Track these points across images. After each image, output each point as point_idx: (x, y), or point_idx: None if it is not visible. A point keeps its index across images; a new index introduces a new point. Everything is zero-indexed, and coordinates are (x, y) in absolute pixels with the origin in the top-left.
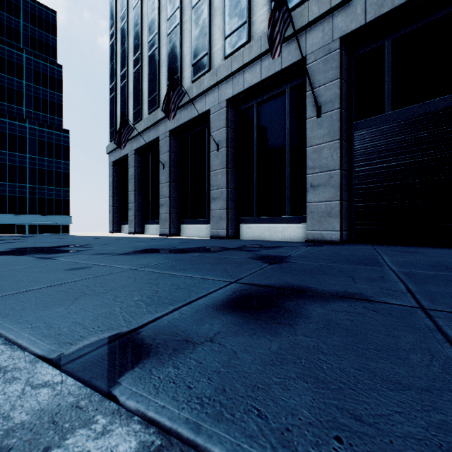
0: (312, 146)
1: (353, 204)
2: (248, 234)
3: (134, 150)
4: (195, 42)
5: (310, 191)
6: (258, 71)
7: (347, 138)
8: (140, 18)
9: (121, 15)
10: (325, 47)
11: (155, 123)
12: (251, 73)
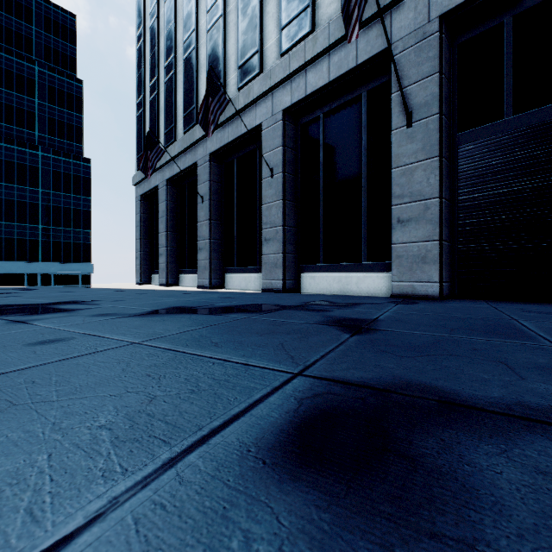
0: (400, 167)
1: (457, 245)
2: (312, 287)
3: (166, 180)
4: (242, 37)
5: (397, 227)
6: (325, 70)
7: (448, 155)
8: (173, 12)
9: (150, 10)
10: (419, 31)
11: (192, 144)
12: (316, 72)
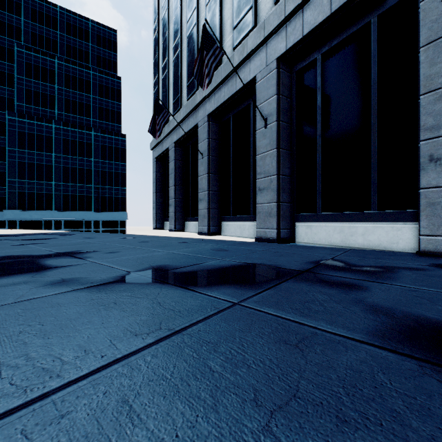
0: (433, 91)
1: None
2: (308, 236)
3: (174, 143)
4: None
5: (428, 167)
6: (326, 2)
7: None
8: None
9: (162, 5)
10: None
11: (194, 108)
12: (315, 8)
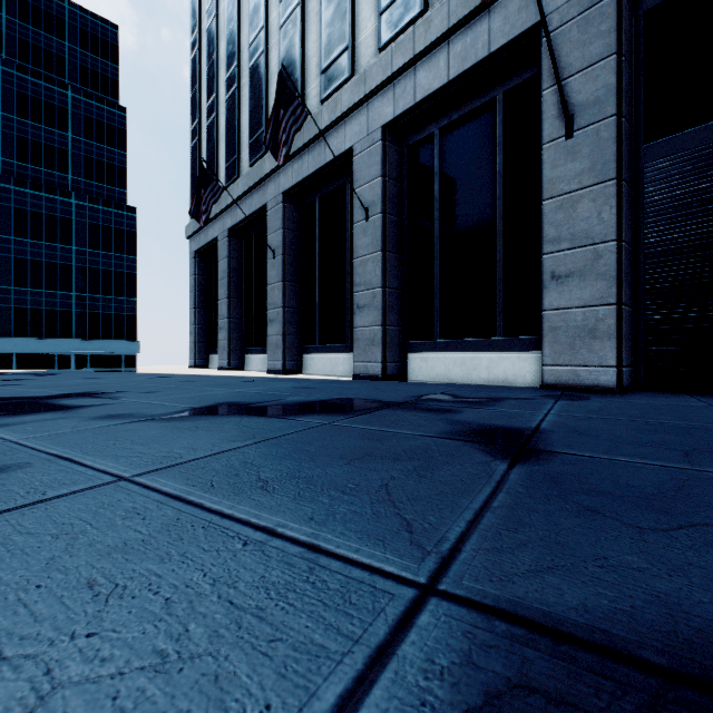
0: (555, 197)
1: (642, 312)
2: (423, 372)
3: (227, 230)
4: (326, 30)
5: (550, 286)
6: (443, 65)
7: (629, 178)
8: (236, 6)
9: (207, 8)
10: None
11: (260, 181)
12: (430, 70)
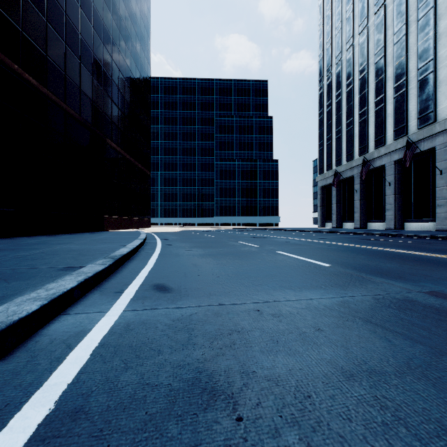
0: (438, 188)
1: None
2: (409, 228)
3: None
4: (376, 129)
5: (437, 208)
6: None
7: None
8: (340, 108)
9: (326, 104)
10: (444, 144)
11: (351, 168)
12: None
